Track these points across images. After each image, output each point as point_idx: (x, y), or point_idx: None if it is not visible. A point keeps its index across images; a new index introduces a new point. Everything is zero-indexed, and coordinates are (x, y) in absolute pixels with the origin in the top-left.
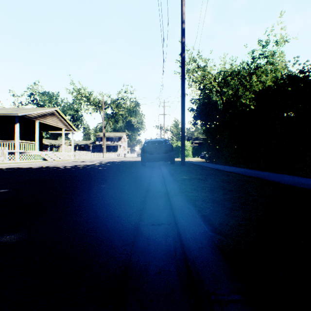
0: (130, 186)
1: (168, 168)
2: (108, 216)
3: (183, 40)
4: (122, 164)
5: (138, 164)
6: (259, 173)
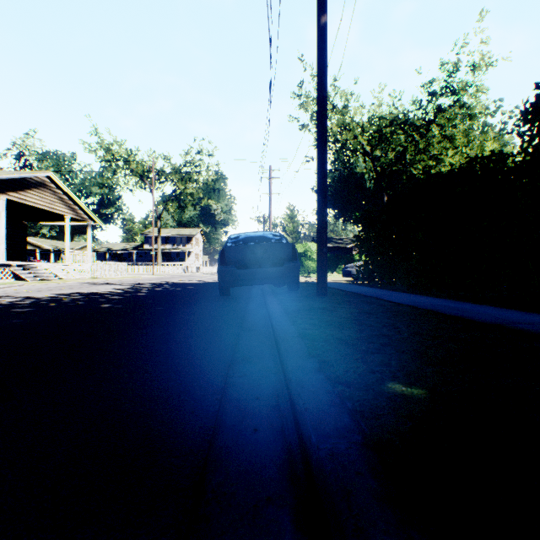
0: None
1: (289, 308)
2: None
3: None
4: (176, 291)
5: (213, 292)
6: None
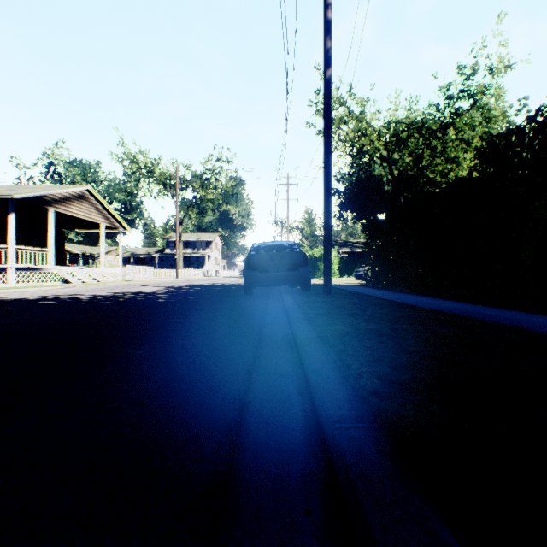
0: (209, 355)
1: (299, 301)
2: None
3: (328, 43)
4: (207, 291)
5: (238, 292)
6: (504, 314)
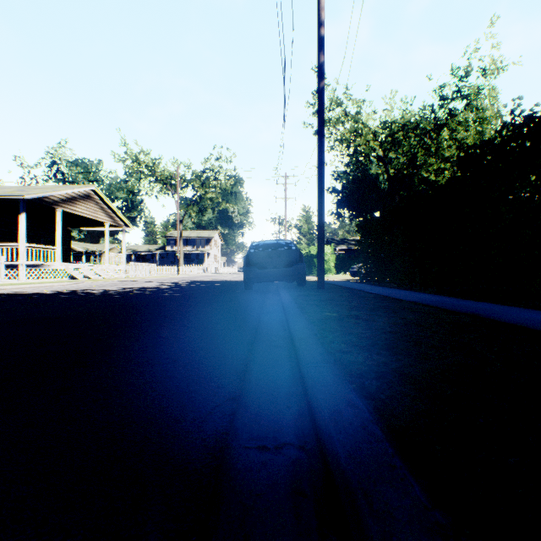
0: (219, 334)
1: (294, 294)
2: (153, 420)
3: (321, 57)
4: (209, 286)
5: (238, 287)
6: (471, 304)
